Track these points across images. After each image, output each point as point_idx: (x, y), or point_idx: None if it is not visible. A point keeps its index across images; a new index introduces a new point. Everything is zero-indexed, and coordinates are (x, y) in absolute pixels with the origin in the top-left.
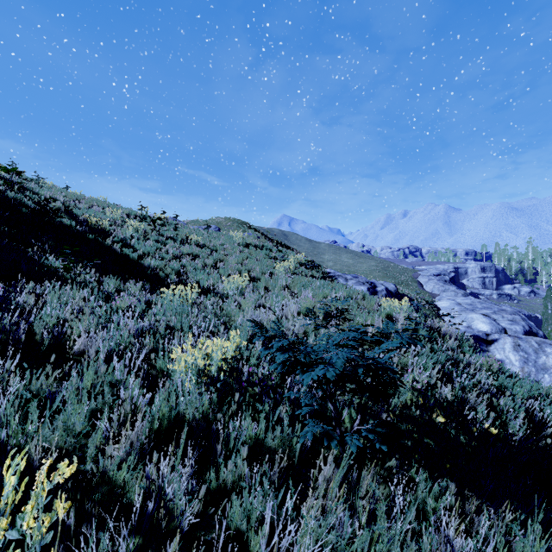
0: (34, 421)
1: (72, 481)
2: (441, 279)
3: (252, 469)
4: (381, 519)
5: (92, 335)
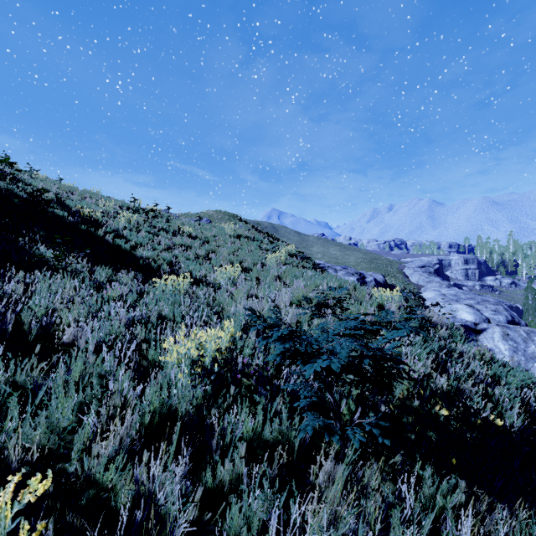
0: (14, 417)
1: (55, 482)
2: (426, 271)
3: (249, 466)
4: (396, 526)
5: (82, 324)
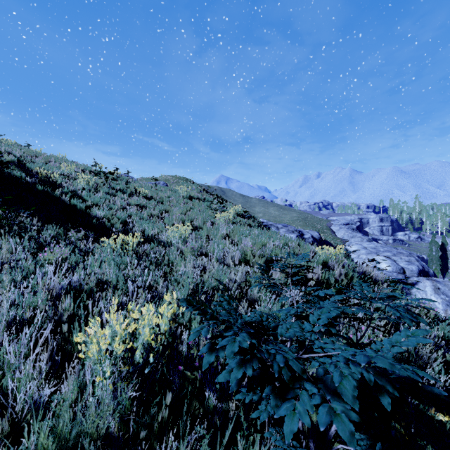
0: None
1: None
2: (349, 228)
3: None
4: None
5: None
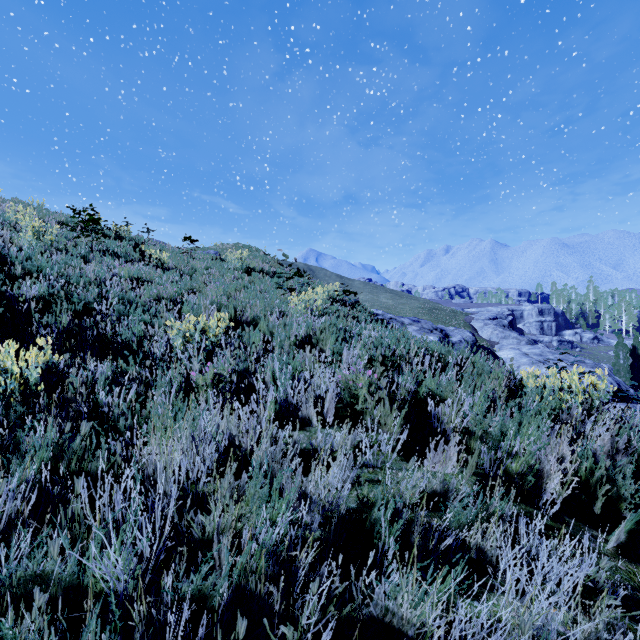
0: None
1: None
2: (498, 324)
3: None
4: None
5: None
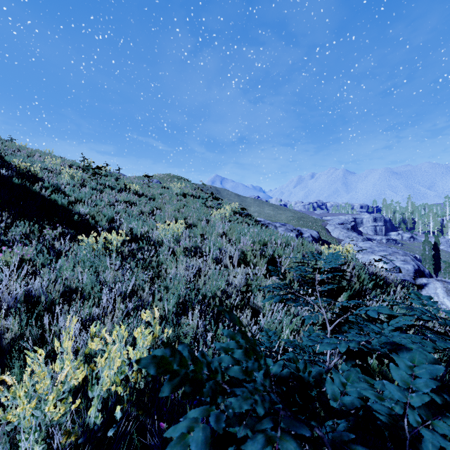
0: None
1: None
2: (344, 227)
3: None
4: None
5: None
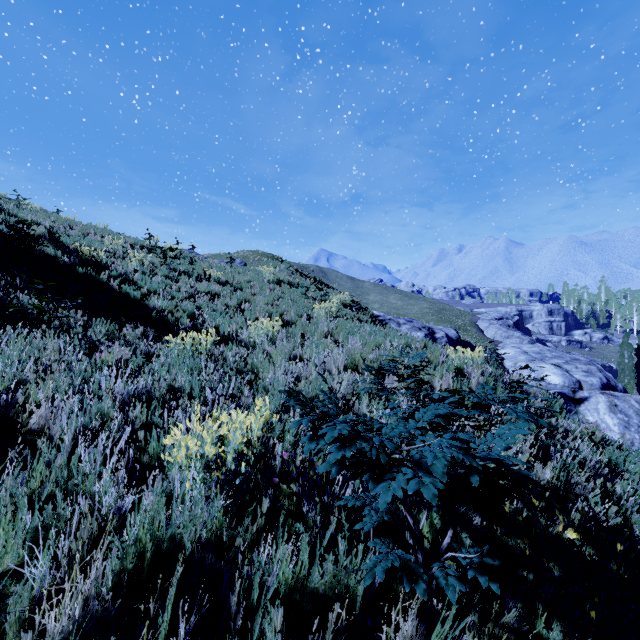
0: None
1: None
2: (503, 324)
3: (288, 628)
4: None
5: (58, 403)
